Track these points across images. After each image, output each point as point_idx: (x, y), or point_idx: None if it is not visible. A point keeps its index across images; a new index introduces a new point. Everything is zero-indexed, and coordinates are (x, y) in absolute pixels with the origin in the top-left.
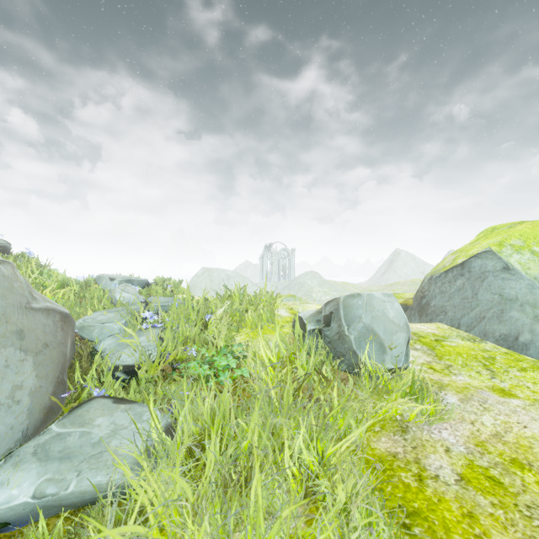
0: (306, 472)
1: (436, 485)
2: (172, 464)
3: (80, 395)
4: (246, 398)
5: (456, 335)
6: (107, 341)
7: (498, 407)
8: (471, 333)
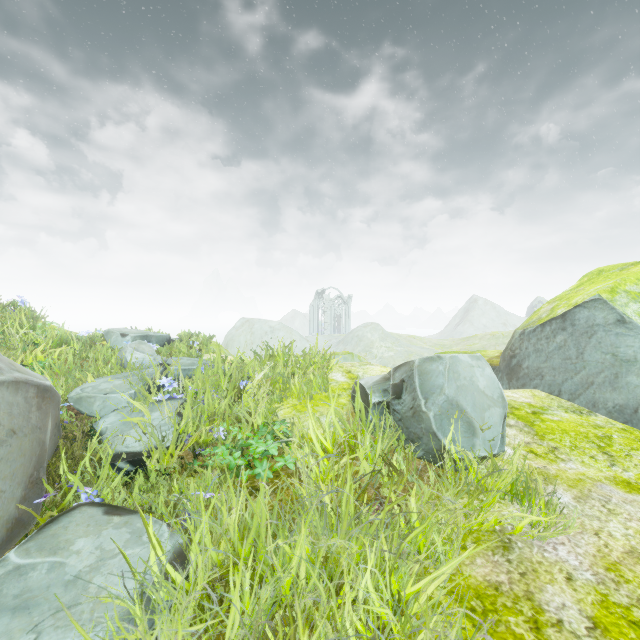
0: (375, 623)
1: (561, 638)
2: (176, 622)
3: (63, 498)
4: (290, 501)
5: (558, 405)
6: (110, 418)
7: (627, 508)
8: (575, 402)
